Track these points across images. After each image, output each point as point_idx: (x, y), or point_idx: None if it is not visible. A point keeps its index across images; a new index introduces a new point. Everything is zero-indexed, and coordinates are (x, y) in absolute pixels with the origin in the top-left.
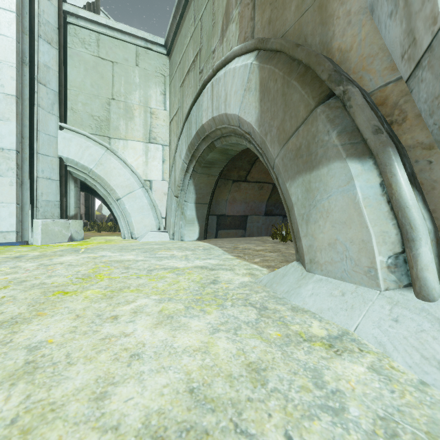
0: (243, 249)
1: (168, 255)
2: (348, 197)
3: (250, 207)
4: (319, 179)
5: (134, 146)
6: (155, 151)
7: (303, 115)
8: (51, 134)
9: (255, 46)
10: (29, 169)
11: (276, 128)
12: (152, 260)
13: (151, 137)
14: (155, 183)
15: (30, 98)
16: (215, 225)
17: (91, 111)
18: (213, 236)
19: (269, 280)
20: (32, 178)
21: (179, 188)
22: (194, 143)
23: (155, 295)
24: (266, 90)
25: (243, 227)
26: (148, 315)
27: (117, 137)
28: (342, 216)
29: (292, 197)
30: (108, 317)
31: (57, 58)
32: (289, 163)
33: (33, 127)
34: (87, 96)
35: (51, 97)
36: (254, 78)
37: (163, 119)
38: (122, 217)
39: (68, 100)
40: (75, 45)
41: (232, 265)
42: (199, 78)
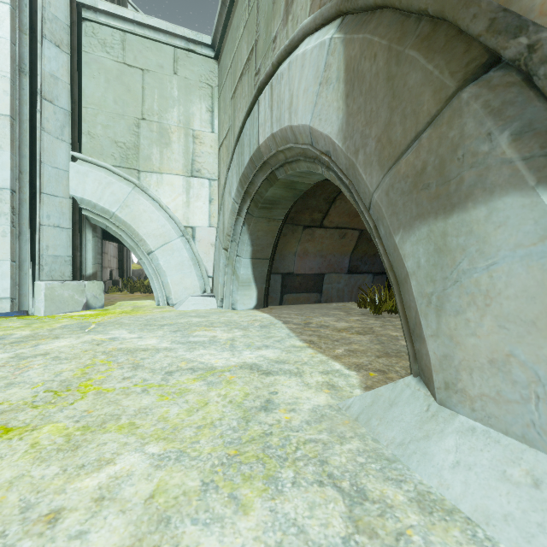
0: (318, 326)
1: (206, 338)
2: (542, 270)
3: (328, 262)
4: (466, 230)
5: (171, 181)
6: (199, 188)
7: (430, 110)
8: (60, 167)
9: (337, 9)
10: (29, 214)
11: (374, 139)
12: (180, 350)
13: (194, 168)
14: (199, 230)
15: (31, 119)
16: (279, 287)
17: (114, 136)
18: (277, 303)
19: (363, 407)
20: (33, 226)
21: (228, 238)
22: (247, 174)
23: (155, 444)
24: (356, 77)
25: (317, 289)
26: (123, 510)
27: (148, 170)
28: (525, 309)
29: (407, 261)
30: (41, 517)
31: (68, 65)
32: (401, 200)
33: (34, 158)
34: (109, 116)
35: (61, 118)
36: (335, 61)
37: (211, 144)
38: (155, 276)
39: (84, 122)
40: (94, 48)
41: (299, 362)
42: (255, 82)
